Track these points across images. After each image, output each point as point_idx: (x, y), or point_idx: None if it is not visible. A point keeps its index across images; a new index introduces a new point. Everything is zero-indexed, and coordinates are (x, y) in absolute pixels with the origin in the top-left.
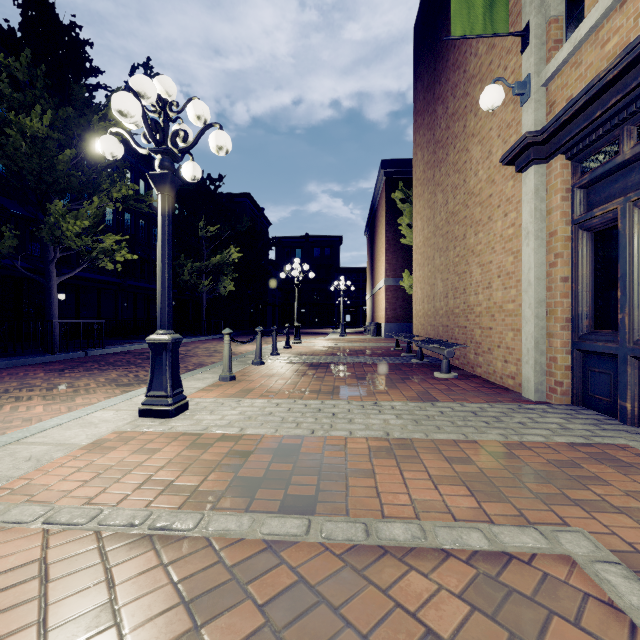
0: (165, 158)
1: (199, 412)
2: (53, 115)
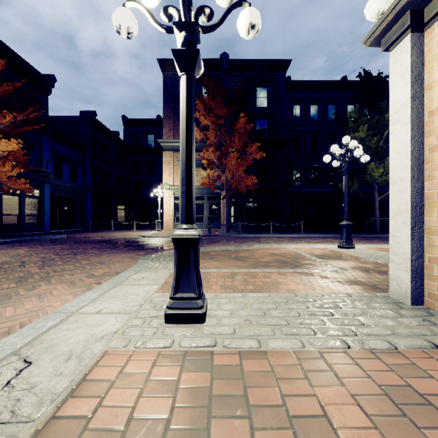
0: (344, 164)
1: (354, 250)
2: (370, 123)
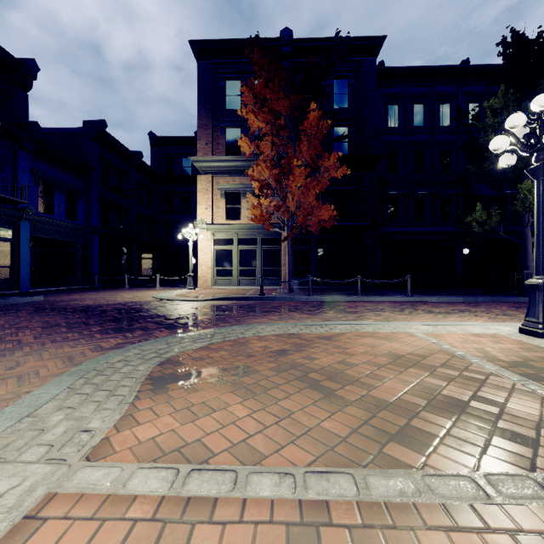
0: (538, 154)
1: None
2: None
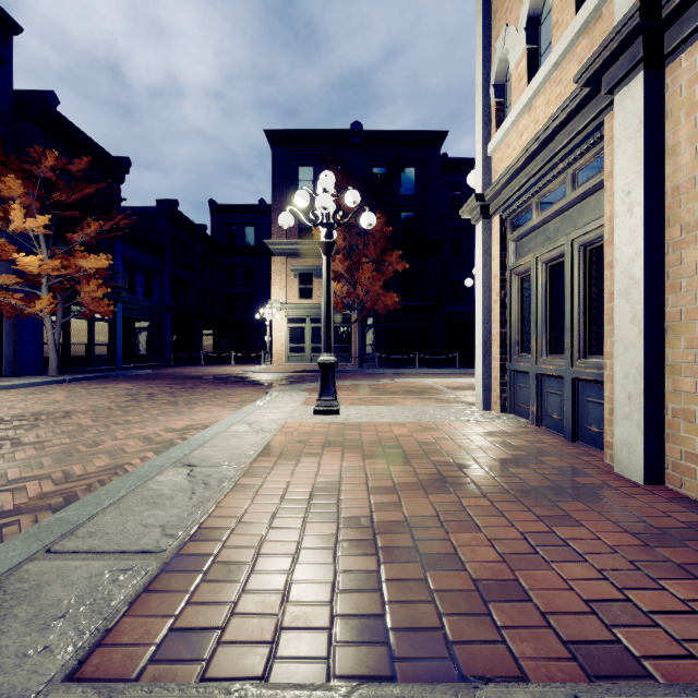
0: None
1: None
2: None
